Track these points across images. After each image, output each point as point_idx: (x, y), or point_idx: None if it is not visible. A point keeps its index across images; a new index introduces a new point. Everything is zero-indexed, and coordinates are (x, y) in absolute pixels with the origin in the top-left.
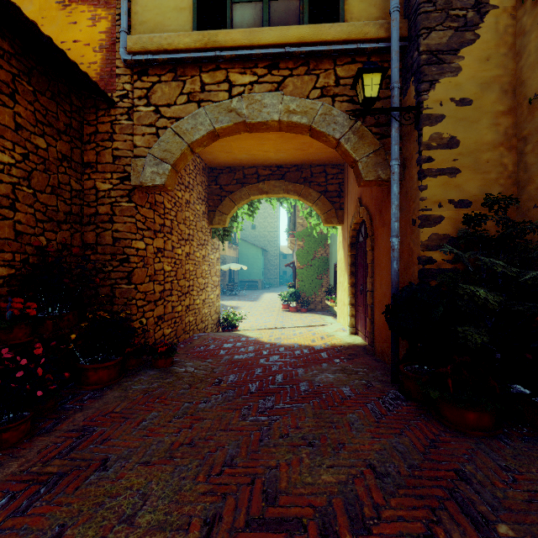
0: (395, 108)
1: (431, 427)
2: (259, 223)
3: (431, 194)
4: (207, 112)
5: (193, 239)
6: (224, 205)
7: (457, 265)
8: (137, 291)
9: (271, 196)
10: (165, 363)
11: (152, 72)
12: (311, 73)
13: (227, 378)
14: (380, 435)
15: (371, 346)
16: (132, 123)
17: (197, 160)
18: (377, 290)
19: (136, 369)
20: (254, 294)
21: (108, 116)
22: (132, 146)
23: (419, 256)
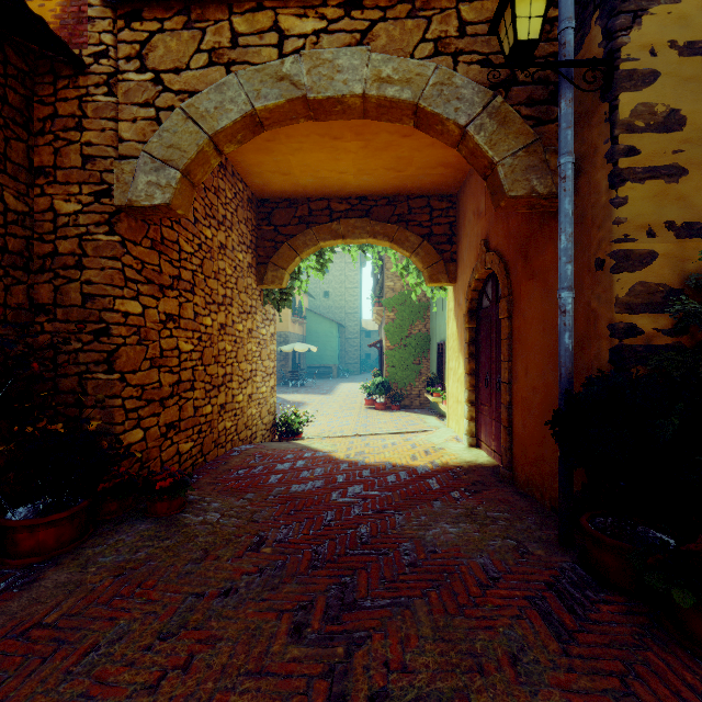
0: (569, 60)
1: (679, 667)
2: (333, 289)
3: (634, 213)
4: (241, 80)
5: (232, 303)
6: (281, 255)
7: (681, 338)
8: (125, 384)
9: (349, 242)
10: (168, 507)
11: (149, 15)
12: (417, 15)
13: (274, 534)
14: (583, 698)
15: (507, 470)
16: (115, 100)
17: (239, 186)
18: (519, 381)
19: (118, 519)
20: (326, 385)
21: (75, 88)
22: (115, 140)
23: (613, 323)
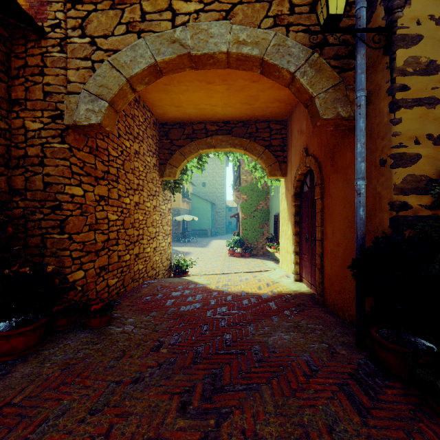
0: (363, 28)
1: None
2: (208, 181)
3: (406, 128)
4: (147, 43)
5: (143, 189)
6: (175, 158)
7: (437, 211)
8: (72, 241)
9: (218, 150)
10: (100, 322)
11: (87, 0)
12: (263, 0)
13: (169, 340)
14: None
15: (320, 296)
16: (65, 55)
17: (148, 114)
18: (328, 239)
19: (66, 330)
20: (204, 241)
21: (39, 48)
22: (65, 81)
23: (392, 201)
